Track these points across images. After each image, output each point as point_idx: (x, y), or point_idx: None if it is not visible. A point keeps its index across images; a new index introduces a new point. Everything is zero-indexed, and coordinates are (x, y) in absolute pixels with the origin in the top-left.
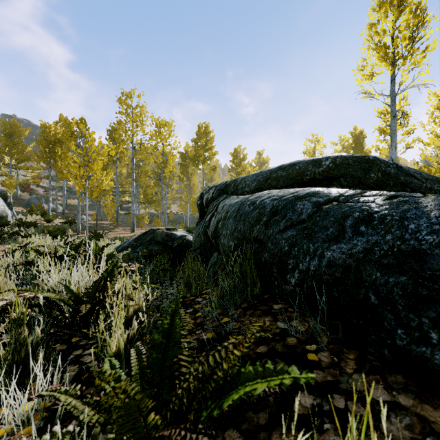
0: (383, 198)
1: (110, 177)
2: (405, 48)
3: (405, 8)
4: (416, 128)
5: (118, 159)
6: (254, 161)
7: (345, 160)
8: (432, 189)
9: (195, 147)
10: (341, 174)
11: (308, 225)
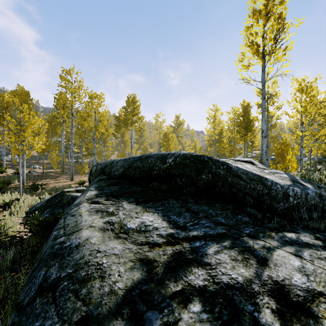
0: (79, 314)
1: (41, 141)
2: (271, 47)
3: (272, 16)
4: (284, 104)
5: (63, 121)
6: (173, 122)
7: (183, 160)
8: (255, 189)
9: (125, 113)
10: (178, 173)
11: (16, 322)
